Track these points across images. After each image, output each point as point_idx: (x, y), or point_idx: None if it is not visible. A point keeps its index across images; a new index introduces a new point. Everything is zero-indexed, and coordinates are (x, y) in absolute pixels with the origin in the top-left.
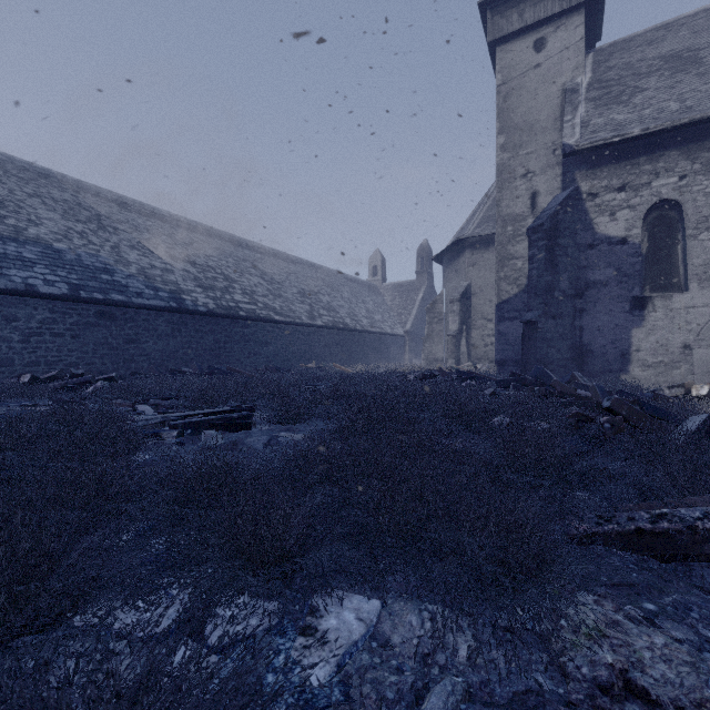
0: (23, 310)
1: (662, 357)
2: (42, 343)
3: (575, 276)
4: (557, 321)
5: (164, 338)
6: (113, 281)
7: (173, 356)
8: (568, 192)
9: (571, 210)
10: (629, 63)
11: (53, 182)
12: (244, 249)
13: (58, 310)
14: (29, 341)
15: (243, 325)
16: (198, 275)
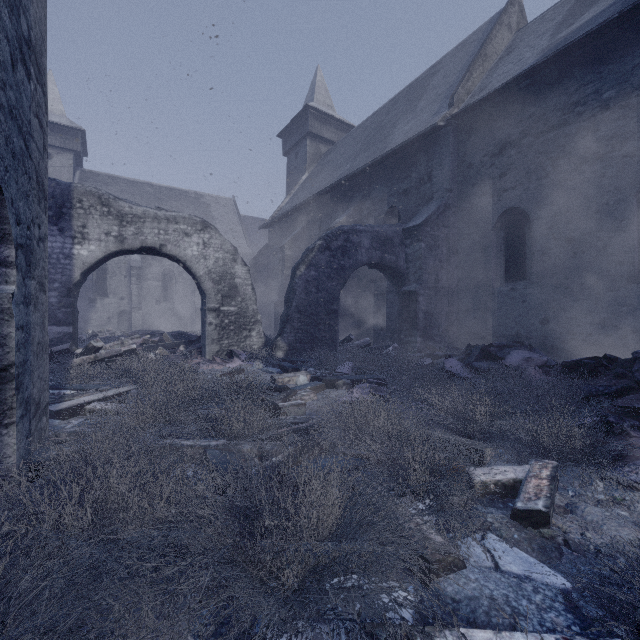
0: None
1: (101, 322)
2: None
3: None
4: None
5: None
6: None
7: None
8: None
9: None
10: None
11: None
12: None
13: None
14: None
15: None
16: None
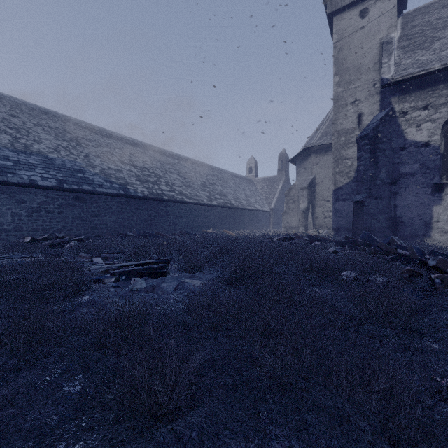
0: (28, 196)
1: None
2: (40, 217)
3: (390, 170)
4: (378, 200)
5: (116, 214)
6: (84, 177)
7: (122, 225)
8: (386, 111)
9: (388, 124)
10: (429, 21)
11: (50, 117)
12: (167, 156)
13: (50, 195)
14: (32, 215)
15: (166, 205)
16: (138, 173)
